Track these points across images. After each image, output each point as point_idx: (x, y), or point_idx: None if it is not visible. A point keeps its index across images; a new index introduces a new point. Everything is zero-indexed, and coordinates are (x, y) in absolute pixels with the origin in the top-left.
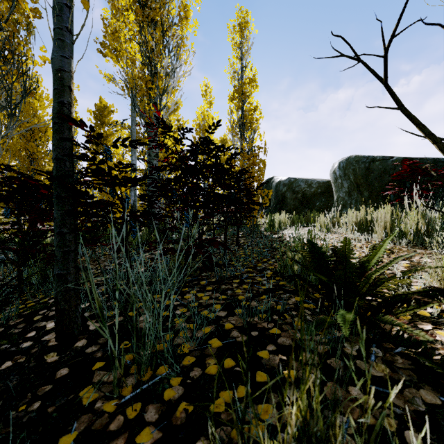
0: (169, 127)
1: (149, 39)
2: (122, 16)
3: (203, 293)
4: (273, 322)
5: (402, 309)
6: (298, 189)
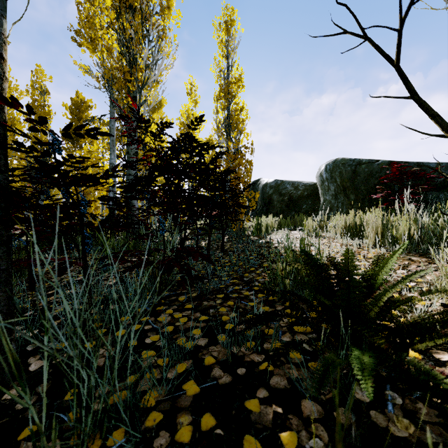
0: (146, 121)
1: (127, 26)
2: (97, 1)
3: (181, 312)
4: (264, 354)
5: (418, 338)
6: (285, 191)
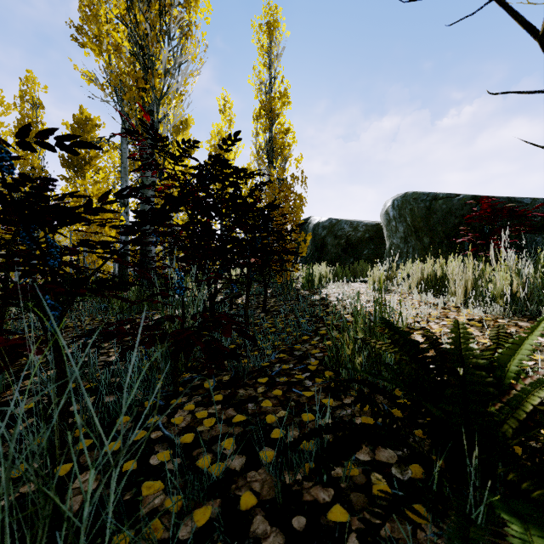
0: (163, 139)
1: (141, 19)
2: None
3: (207, 407)
4: (332, 486)
5: None
6: (341, 232)
